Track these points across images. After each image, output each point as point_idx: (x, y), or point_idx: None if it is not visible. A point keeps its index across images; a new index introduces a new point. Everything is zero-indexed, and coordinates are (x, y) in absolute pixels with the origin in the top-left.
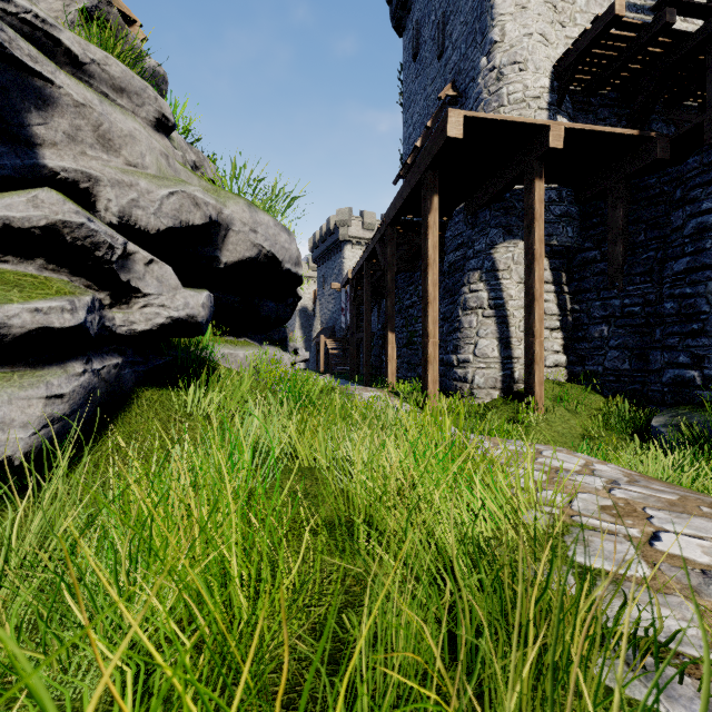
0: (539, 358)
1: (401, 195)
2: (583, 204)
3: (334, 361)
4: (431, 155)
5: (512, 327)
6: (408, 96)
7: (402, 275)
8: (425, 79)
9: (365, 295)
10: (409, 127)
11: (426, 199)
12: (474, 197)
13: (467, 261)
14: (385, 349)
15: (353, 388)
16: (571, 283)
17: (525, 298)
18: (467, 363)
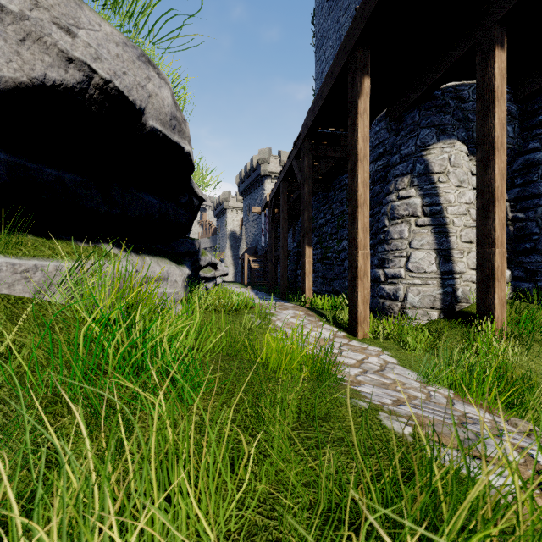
0: (499, 273)
1: (320, 95)
2: (523, 102)
3: (256, 275)
4: (363, 19)
5: (452, 237)
6: (321, 34)
7: (315, 197)
8: (338, 12)
9: (282, 213)
10: (322, 62)
11: (355, 82)
12: (399, 99)
13: (392, 168)
14: (302, 264)
15: (268, 305)
16: (510, 189)
17: (479, 199)
18: (398, 278)
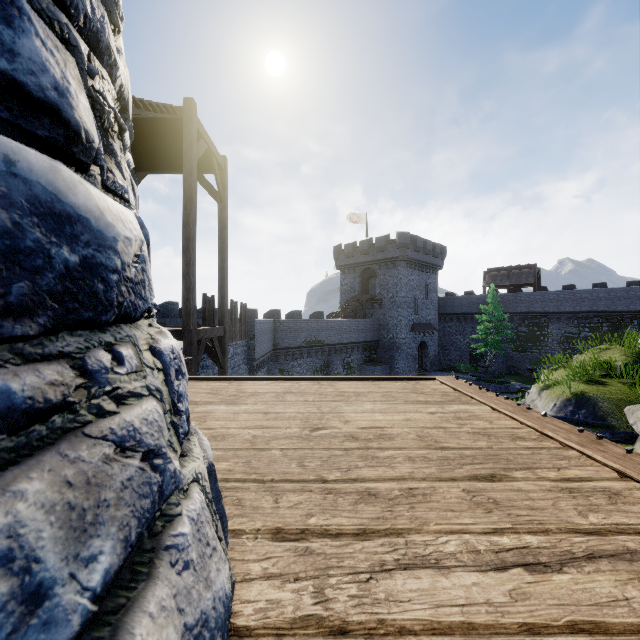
0: None
1: None
2: None
3: None
4: None
5: None
6: None
7: None
8: None
9: None
10: None
11: None
12: None
13: None
14: None
15: None
16: None
17: None
18: None
